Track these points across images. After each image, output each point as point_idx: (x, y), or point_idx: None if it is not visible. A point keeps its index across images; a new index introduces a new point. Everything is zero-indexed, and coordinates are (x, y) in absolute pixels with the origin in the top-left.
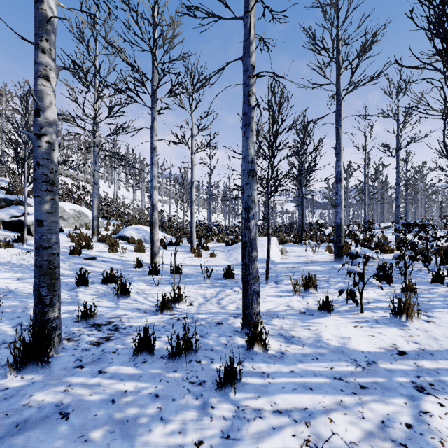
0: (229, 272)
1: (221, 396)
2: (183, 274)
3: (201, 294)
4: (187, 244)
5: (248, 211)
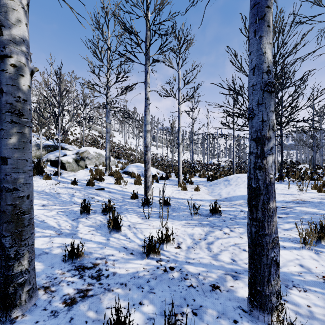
0: (215, 210)
1: None
2: (171, 207)
3: (189, 233)
4: (175, 178)
5: (261, 143)
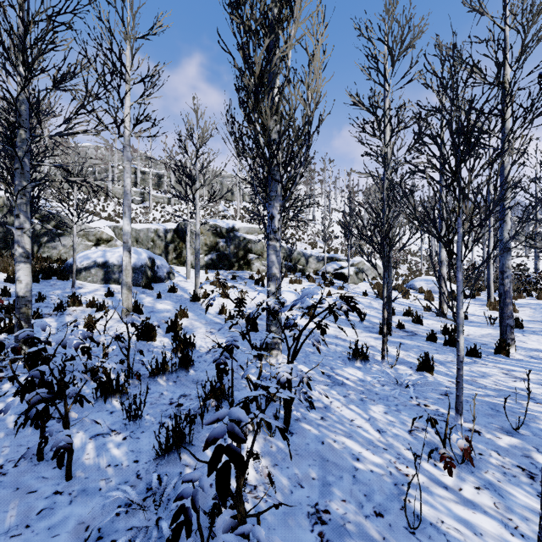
0: (516, 323)
1: (468, 358)
2: (468, 320)
3: (479, 332)
4: (486, 298)
5: (502, 274)
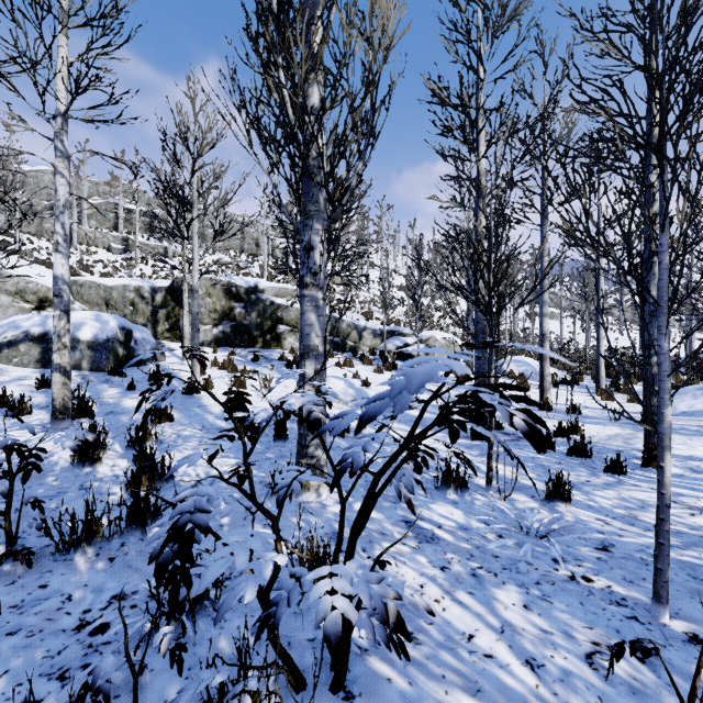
0: None
1: (607, 475)
2: (581, 415)
3: (604, 432)
4: (592, 384)
5: (648, 349)
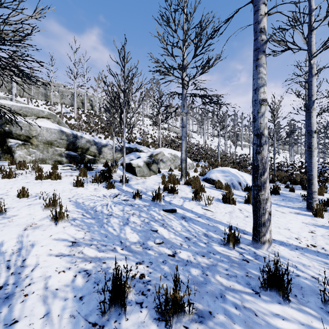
0: None
1: None
2: None
3: None
4: (289, 193)
5: None
